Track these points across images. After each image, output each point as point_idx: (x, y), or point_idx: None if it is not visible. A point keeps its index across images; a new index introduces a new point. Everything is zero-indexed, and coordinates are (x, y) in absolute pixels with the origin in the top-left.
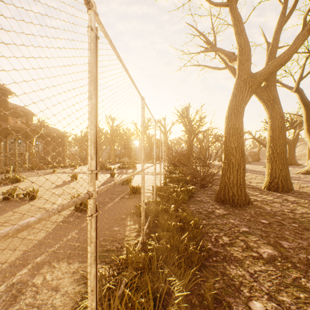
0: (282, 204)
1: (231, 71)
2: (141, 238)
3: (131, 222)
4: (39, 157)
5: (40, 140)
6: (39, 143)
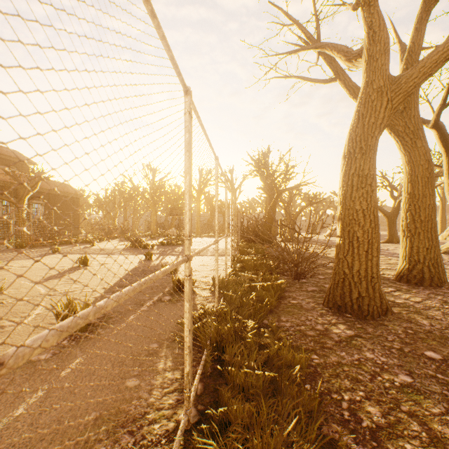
0: (444, 312)
1: (345, 84)
2: (182, 424)
3: (168, 362)
4: (34, 228)
5: (40, 202)
6: (38, 205)
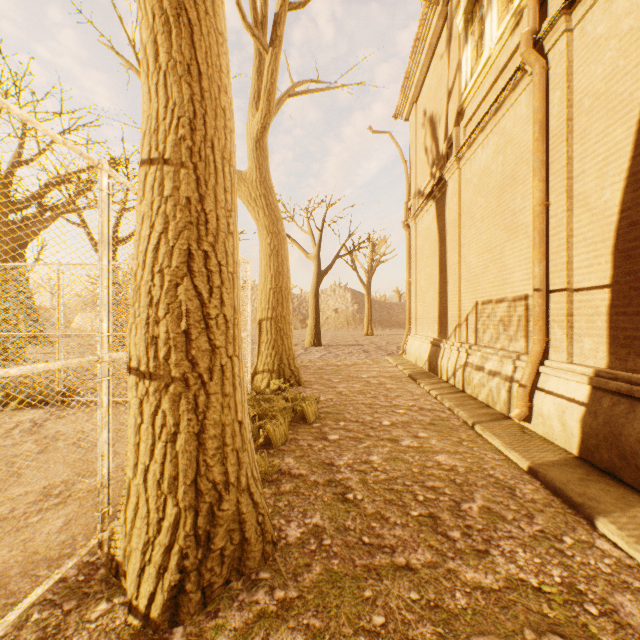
0: None
1: None
2: None
3: None
4: None
5: None
6: None
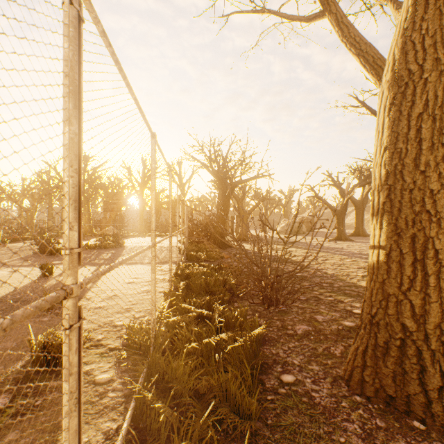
0: None
1: (337, 19)
2: None
3: None
4: None
5: None
6: None
